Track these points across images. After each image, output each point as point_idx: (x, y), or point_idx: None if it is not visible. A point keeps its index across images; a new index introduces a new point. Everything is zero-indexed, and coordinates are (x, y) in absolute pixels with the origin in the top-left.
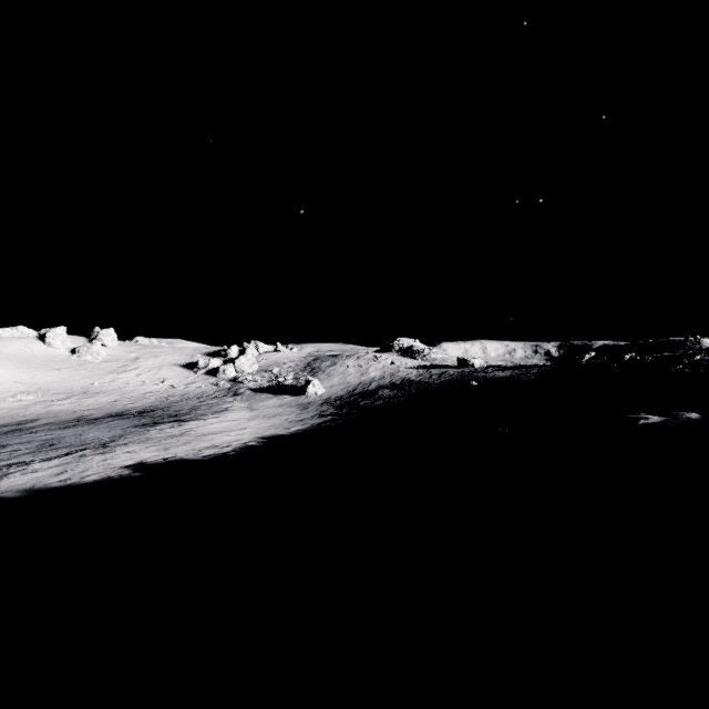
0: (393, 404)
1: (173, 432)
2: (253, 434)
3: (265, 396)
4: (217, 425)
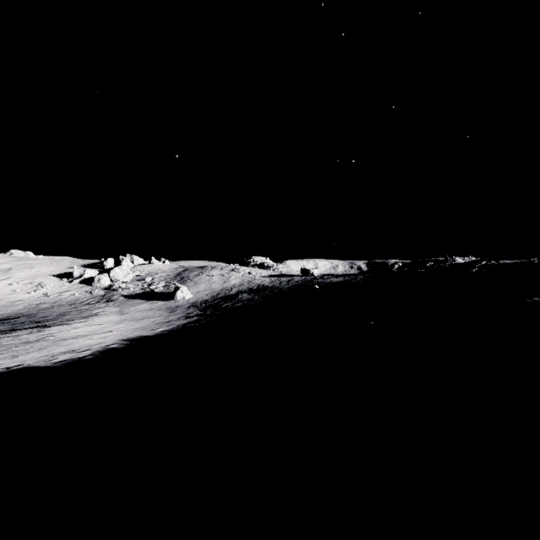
0: (251, 305)
1: (29, 338)
2: (117, 337)
3: (137, 301)
4: (81, 330)
